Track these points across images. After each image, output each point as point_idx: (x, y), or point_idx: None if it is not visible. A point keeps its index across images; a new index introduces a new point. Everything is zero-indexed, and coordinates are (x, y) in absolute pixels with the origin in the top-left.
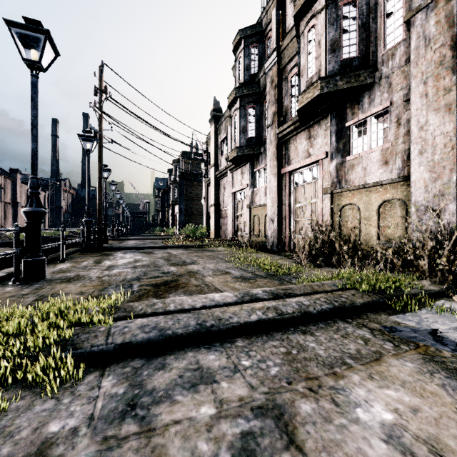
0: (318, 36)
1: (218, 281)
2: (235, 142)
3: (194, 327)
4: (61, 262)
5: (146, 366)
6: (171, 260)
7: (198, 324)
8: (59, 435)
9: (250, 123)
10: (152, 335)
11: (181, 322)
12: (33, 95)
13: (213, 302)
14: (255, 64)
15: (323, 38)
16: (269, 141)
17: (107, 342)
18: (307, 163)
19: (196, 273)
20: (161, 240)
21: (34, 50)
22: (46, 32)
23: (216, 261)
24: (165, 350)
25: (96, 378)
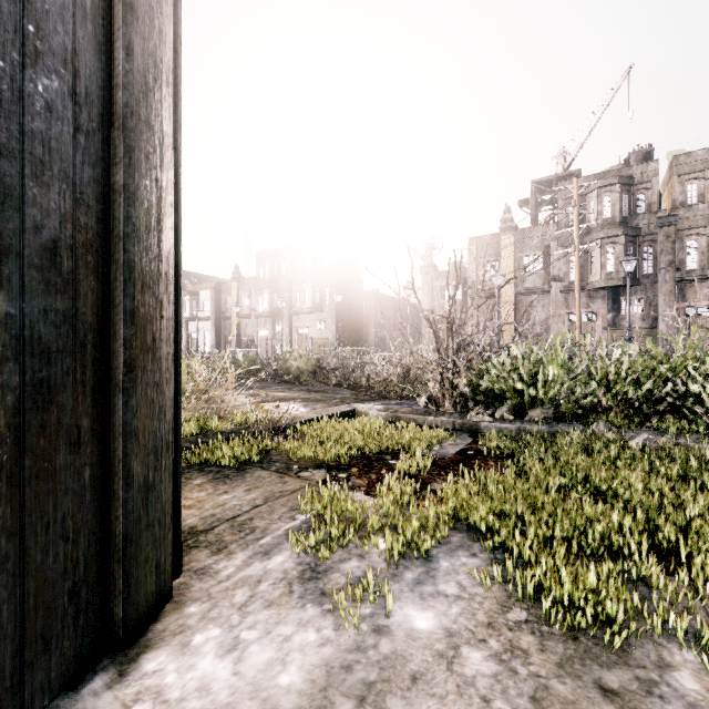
0: None
1: None
2: (607, 270)
3: None
4: None
5: None
6: None
7: None
8: None
9: None
10: None
11: None
12: None
13: None
14: (625, 209)
15: None
16: (663, 281)
17: None
18: None
19: None
20: None
21: None
22: None
23: None
24: None
25: None
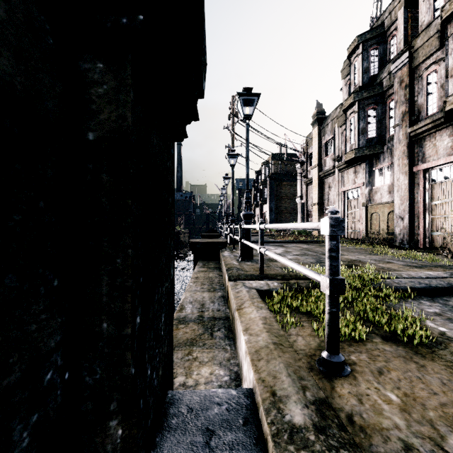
0: None
1: (394, 267)
2: (350, 143)
3: (446, 285)
4: (233, 250)
5: (435, 299)
6: (315, 251)
7: (447, 284)
8: (437, 312)
9: (370, 124)
10: (424, 286)
11: (433, 282)
12: (247, 137)
13: (432, 275)
14: (375, 65)
15: None
16: (397, 140)
17: (402, 286)
18: (452, 160)
19: (361, 261)
20: (266, 237)
21: (248, 107)
22: (258, 95)
23: (360, 254)
24: (433, 295)
25: (413, 300)
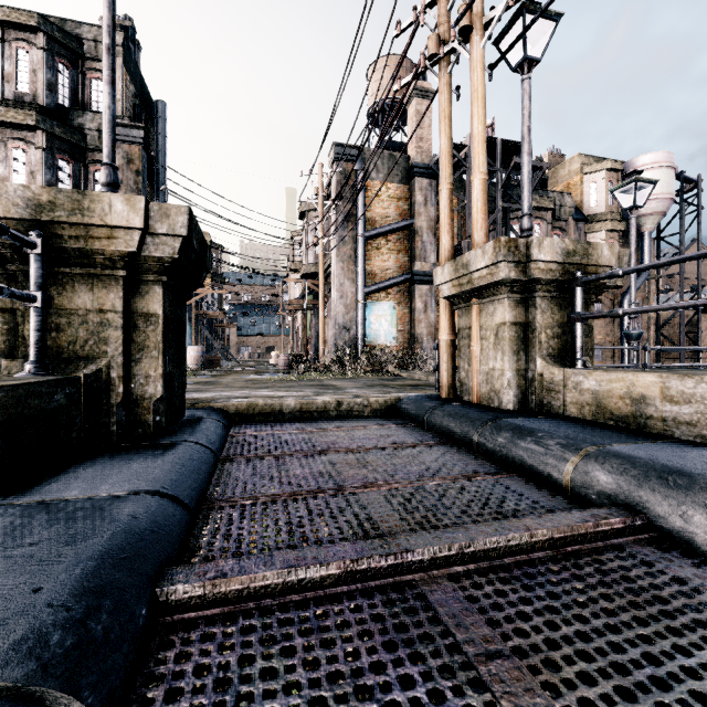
0: (31, 165)
1: None
2: None
3: None
4: None
5: None
6: None
7: None
8: None
9: None
10: None
11: None
12: None
13: None
14: None
15: (41, 175)
16: None
17: None
18: None
19: None
20: None
21: None
22: None
23: None
24: None
25: None
